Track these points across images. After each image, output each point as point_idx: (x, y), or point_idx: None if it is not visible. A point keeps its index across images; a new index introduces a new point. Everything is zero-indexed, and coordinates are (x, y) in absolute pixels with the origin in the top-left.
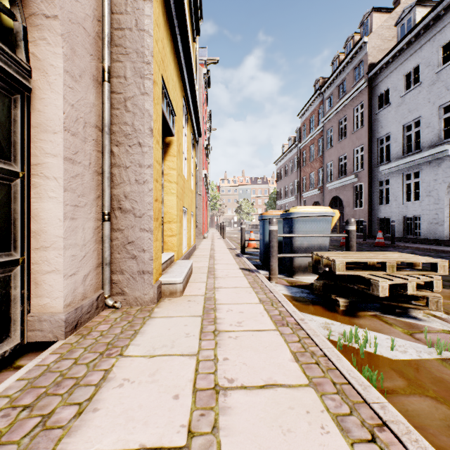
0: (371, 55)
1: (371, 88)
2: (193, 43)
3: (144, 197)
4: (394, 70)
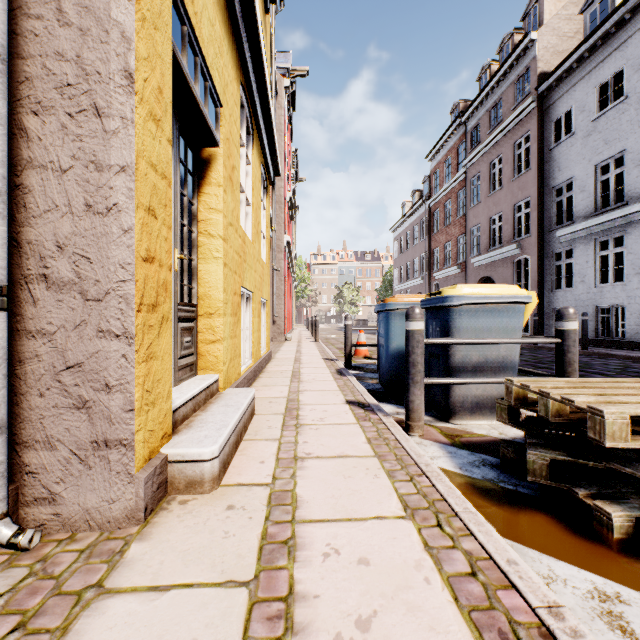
0: (542, 60)
1: (542, 111)
2: (266, 17)
3: (109, 249)
4: (581, 80)
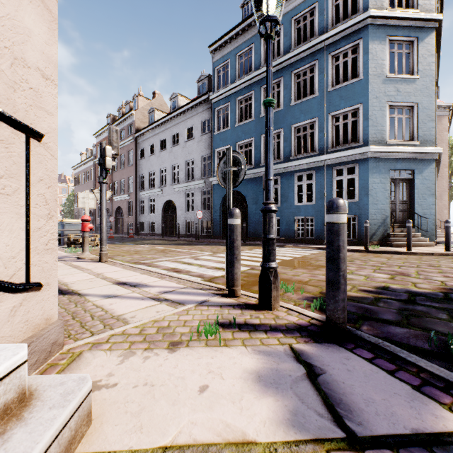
0: (137, 123)
1: (137, 143)
2: None
3: None
4: (146, 140)
